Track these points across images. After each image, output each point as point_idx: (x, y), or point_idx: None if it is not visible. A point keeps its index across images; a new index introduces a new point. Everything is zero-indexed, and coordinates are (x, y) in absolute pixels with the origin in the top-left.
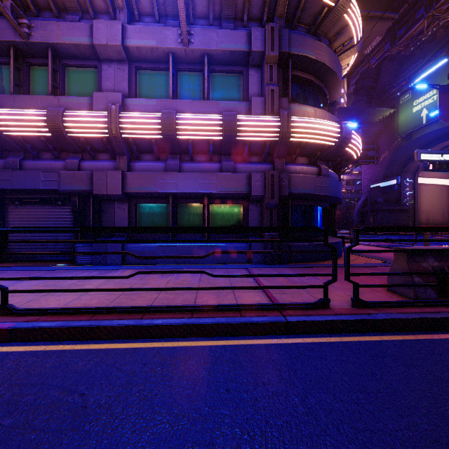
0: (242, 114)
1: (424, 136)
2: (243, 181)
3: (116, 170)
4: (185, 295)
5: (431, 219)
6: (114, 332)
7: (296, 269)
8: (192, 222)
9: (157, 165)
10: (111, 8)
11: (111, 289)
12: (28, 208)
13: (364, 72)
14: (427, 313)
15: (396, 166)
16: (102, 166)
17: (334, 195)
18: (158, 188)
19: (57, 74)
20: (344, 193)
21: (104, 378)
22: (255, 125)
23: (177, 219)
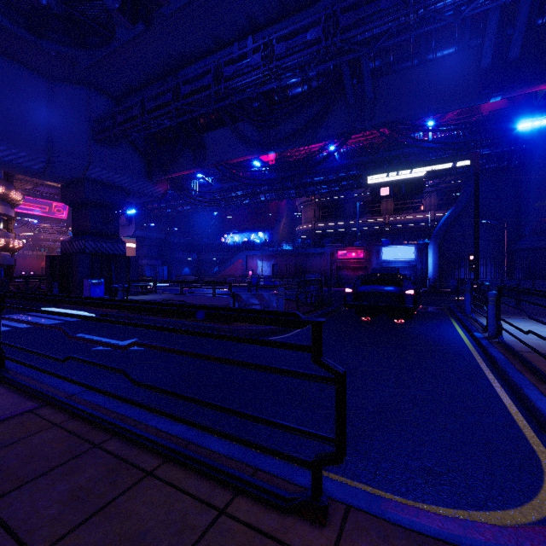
0: None
1: None
2: None
3: None
4: None
5: None
6: None
7: None
8: None
9: None
10: None
11: None
12: None
13: None
14: None
15: None
16: None
17: (5, 263)
18: None
19: None
20: None
21: None
22: None
23: None
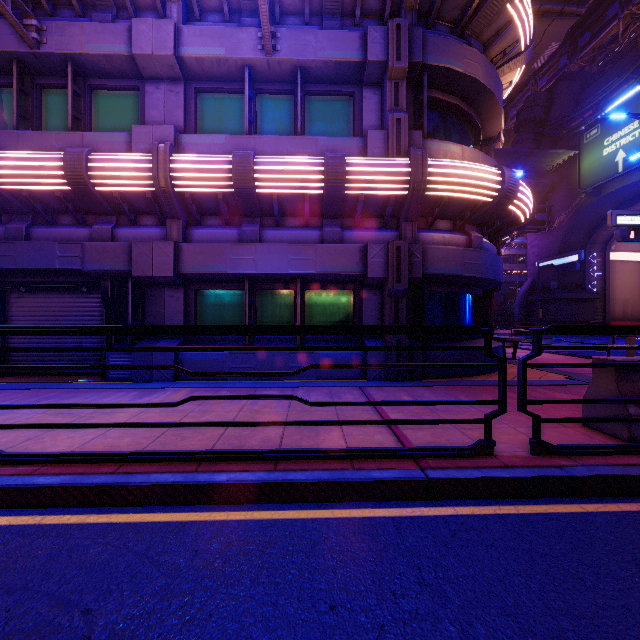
0: (353, 156)
1: (620, 190)
2: (354, 256)
3: (165, 241)
4: (266, 431)
5: (630, 313)
6: (151, 494)
7: (435, 389)
8: (279, 317)
9: (227, 234)
10: (159, 2)
11: (150, 424)
12: (39, 297)
13: (530, 98)
14: None
15: (578, 235)
16: (145, 235)
17: (491, 277)
18: (229, 267)
19: (80, 100)
20: None
21: (128, 579)
22: (373, 172)
23: (257, 313)
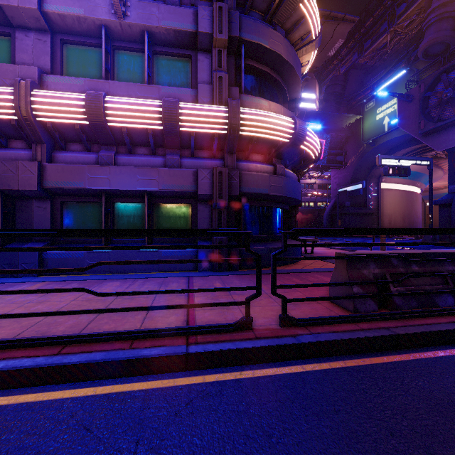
0: (188, 103)
1: (386, 143)
2: (188, 178)
3: (30, 161)
4: (80, 317)
5: (393, 223)
6: None
7: (244, 277)
8: (133, 224)
9: (87, 157)
10: None
11: None
12: None
13: (333, 79)
14: (361, 331)
15: (362, 171)
16: (14, 156)
17: (290, 196)
18: (87, 184)
19: None
20: (316, 196)
21: None
22: (200, 115)
23: (115, 220)
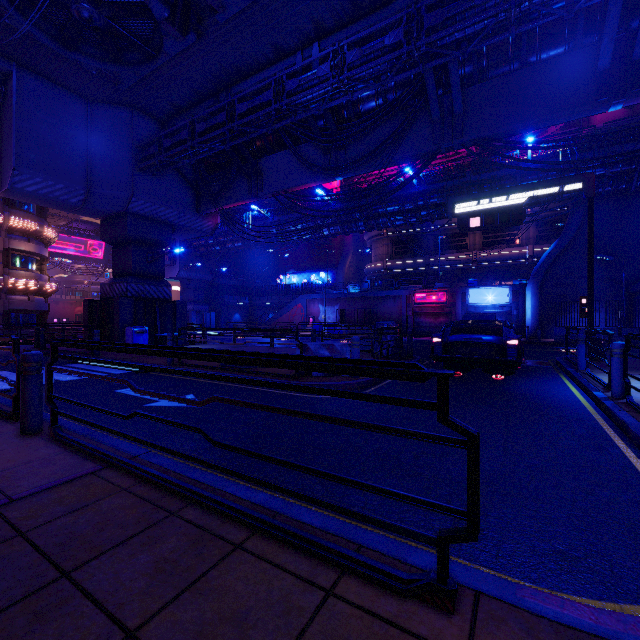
0: None
1: None
2: None
3: None
4: None
5: None
6: None
7: None
8: None
9: None
10: None
11: None
12: None
13: None
14: None
15: None
16: None
17: (38, 309)
18: None
19: None
20: None
21: None
22: None
23: None
